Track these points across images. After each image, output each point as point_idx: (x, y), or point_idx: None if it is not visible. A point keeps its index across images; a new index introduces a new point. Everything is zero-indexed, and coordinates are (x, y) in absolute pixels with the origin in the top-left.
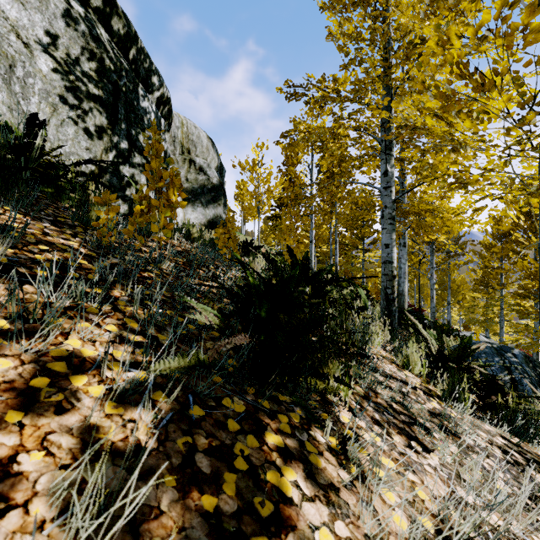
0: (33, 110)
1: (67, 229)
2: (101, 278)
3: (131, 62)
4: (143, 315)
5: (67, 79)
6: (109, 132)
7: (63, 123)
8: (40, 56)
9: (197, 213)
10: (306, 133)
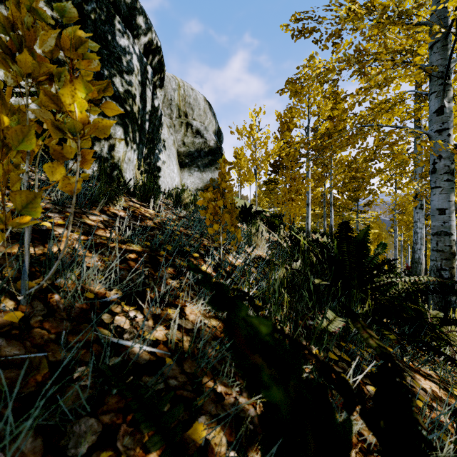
0: None
1: None
2: None
3: None
4: None
5: None
6: (67, 67)
7: None
8: None
9: (194, 177)
10: (322, 69)
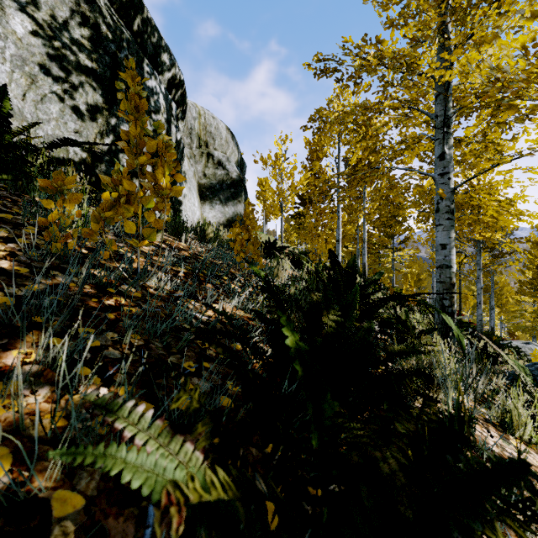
0: (3, 81)
1: (4, 229)
2: (0, 322)
3: (135, 35)
4: (48, 419)
5: (50, 46)
6: (105, 113)
7: (44, 99)
8: (15, 15)
9: (216, 211)
10: (341, 112)
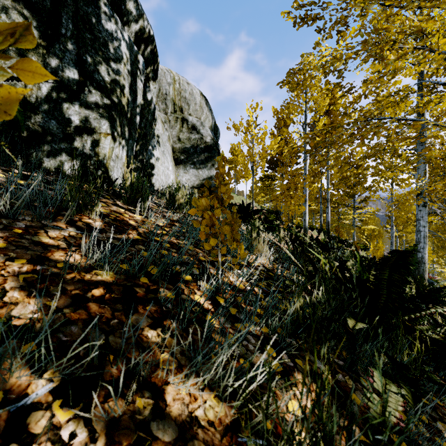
0: None
1: None
2: None
3: None
4: None
5: None
6: (41, 51)
7: None
8: None
9: (190, 174)
10: (329, 57)
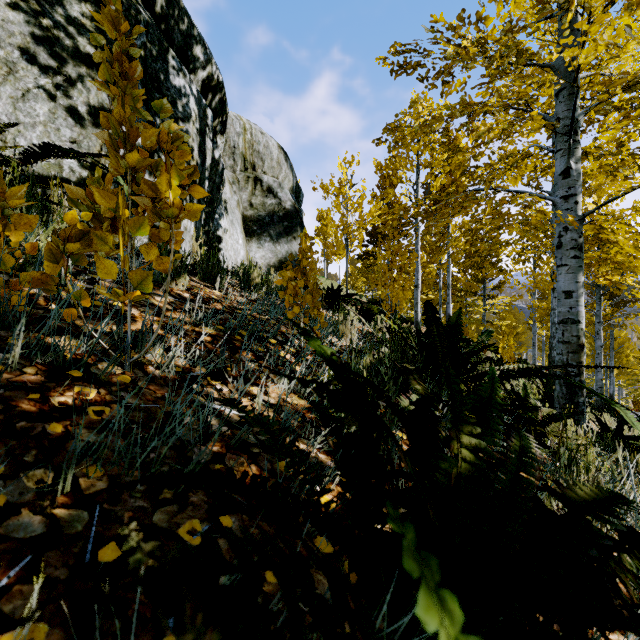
0: None
1: None
2: None
3: (158, 19)
4: None
5: (36, 24)
6: None
7: (27, 95)
8: None
9: (265, 249)
10: (427, 117)
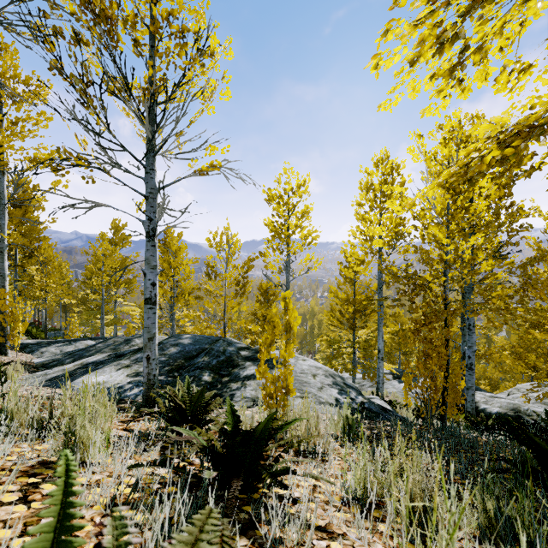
0: None
1: None
2: None
3: None
4: None
5: None
6: None
7: None
8: None
9: None
10: None
